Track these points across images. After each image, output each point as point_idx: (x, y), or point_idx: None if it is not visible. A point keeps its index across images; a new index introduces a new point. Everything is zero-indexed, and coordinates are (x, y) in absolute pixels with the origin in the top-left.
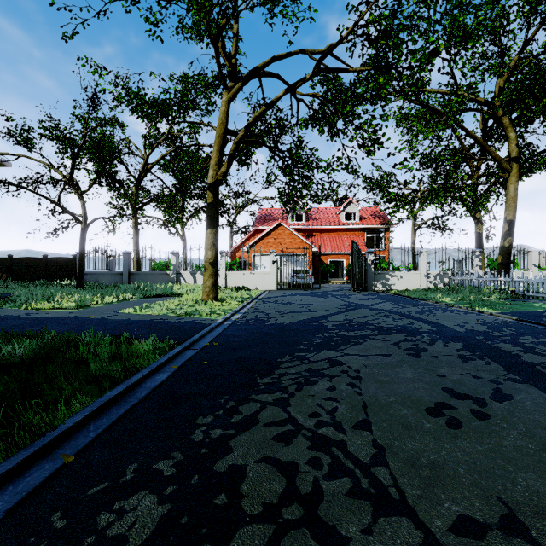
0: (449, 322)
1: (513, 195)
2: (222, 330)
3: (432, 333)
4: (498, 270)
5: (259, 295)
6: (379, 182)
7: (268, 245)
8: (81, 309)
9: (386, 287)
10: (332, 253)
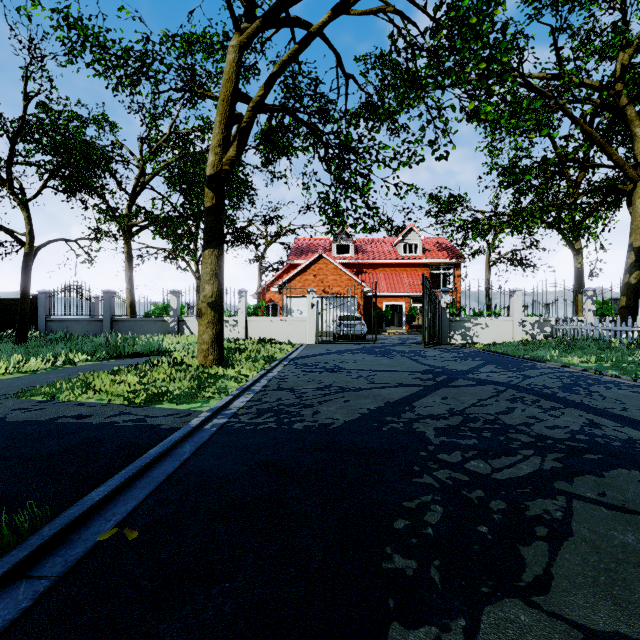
0: None
1: None
2: (190, 452)
3: None
4: (621, 315)
5: (292, 352)
6: (449, 203)
7: (305, 283)
8: None
9: (467, 340)
10: (388, 295)
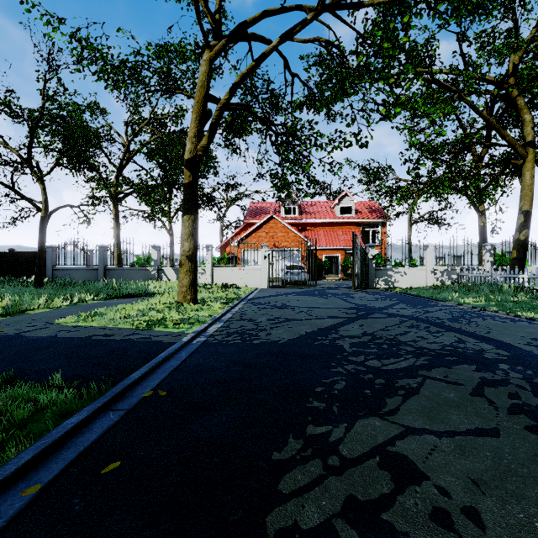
0: (511, 339)
1: (529, 183)
2: (186, 356)
3: (512, 364)
4: (513, 265)
5: (249, 294)
6: (376, 174)
7: (259, 239)
8: (8, 317)
9: (389, 285)
10: (326, 248)
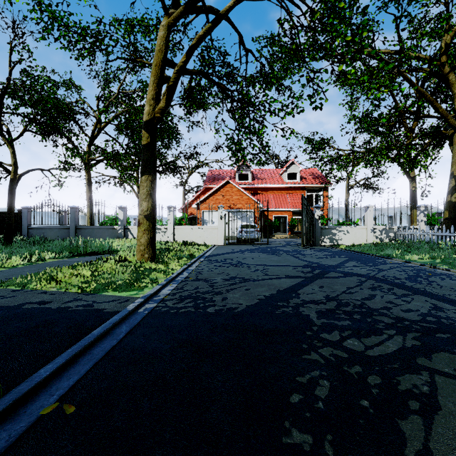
0: None
1: None
2: (125, 332)
3: None
4: (445, 225)
5: (206, 251)
6: (319, 144)
7: (216, 201)
8: None
9: (333, 242)
10: (276, 210)
